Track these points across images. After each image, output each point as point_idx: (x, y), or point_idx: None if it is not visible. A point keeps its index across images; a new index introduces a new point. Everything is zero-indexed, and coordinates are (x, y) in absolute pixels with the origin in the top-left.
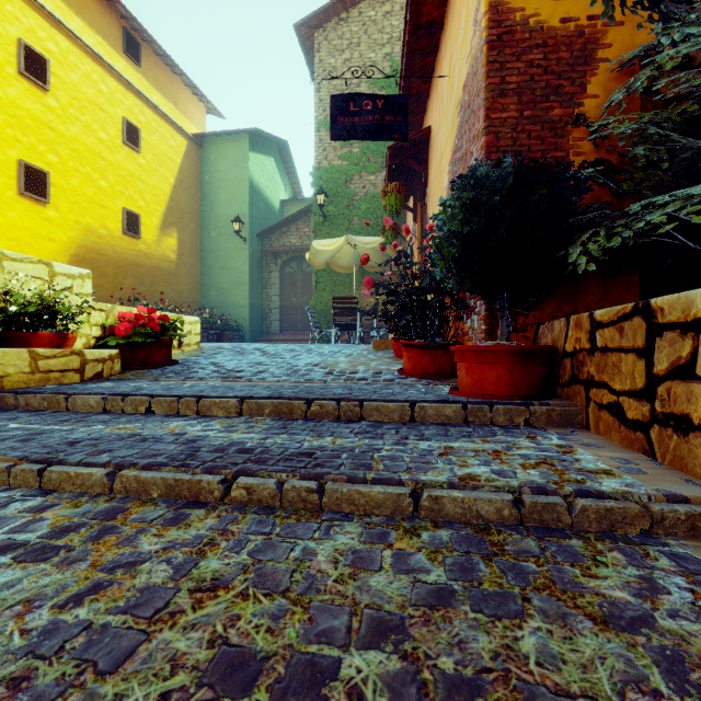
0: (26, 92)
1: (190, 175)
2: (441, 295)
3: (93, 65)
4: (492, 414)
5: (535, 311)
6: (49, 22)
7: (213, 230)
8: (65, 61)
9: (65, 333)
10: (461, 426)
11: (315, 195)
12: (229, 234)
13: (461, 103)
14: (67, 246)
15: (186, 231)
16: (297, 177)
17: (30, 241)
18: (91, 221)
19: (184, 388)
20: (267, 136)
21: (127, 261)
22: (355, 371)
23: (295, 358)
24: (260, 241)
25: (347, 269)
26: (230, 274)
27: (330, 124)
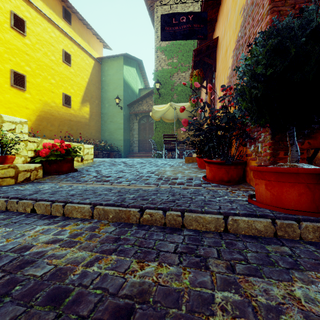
0: (15, 36)
1: (95, 77)
2: (233, 130)
3: (48, 24)
4: (301, 231)
5: (309, 139)
6: (26, 3)
7: (106, 103)
8: (34, 22)
9: (4, 155)
10: (275, 242)
11: (155, 83)
12: (114, 105)
13: (244, 7)
14: (35, 111)
15: (94, 104)
16: (146, 78)
17: (16, 109)
18: (47, 99)
19: (65, 191)
20: (132, 57)
21: (65, 118)
22: (176, 178)
23: (141, 168)
24: (128, 108)
25: (171, 121)
26: (114, 124)
27: (161, 31)
